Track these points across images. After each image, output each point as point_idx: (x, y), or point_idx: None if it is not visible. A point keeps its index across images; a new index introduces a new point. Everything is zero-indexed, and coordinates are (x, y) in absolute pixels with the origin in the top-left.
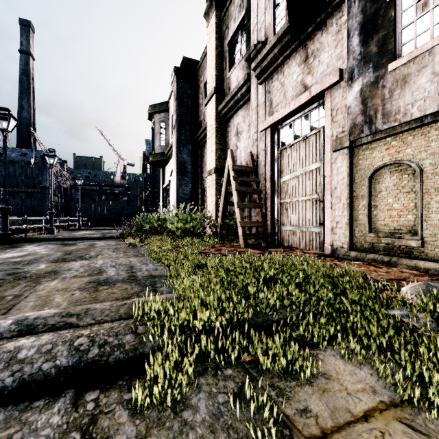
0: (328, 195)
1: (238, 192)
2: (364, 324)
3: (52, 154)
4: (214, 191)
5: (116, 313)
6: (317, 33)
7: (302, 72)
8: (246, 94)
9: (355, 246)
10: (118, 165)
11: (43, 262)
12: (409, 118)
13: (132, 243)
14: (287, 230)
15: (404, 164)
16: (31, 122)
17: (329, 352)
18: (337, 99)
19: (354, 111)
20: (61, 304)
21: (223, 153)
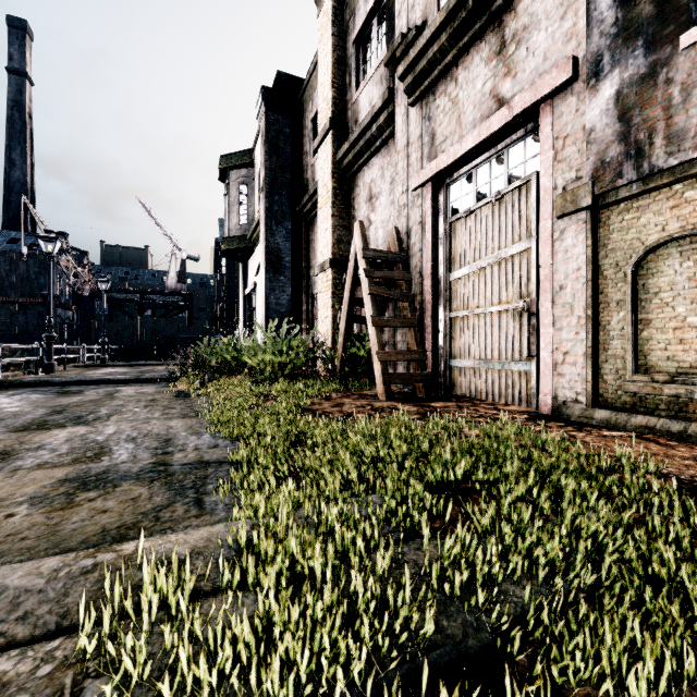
0: (546, 301)
1: (373, 298)
2: None
3: (51, 236)
4: (330, 298)
5: (55, 607)
6: None
7: (493, 74)
8: (387, 126)
9: (603, 399)
10: (172, 259)
11: None
12: None
13: (182, 391)
14: (463, 367)
15: None
16: (28, 187)
17: None
18: (566, 116)
19: (603, 136)
20: None
21: (346, 234)
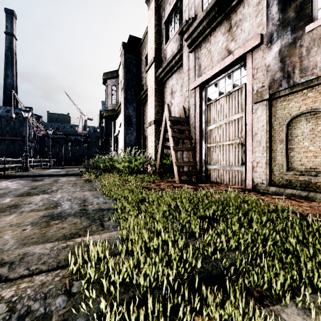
0: (249, 139)
1: (173, 138)
2: None
3: (27, 109)
4: (153, 138)
5: (55, 260)
6: (239, 7)
7: (226, 40)
8: (179, 61)
9: (273, 182)
10: (80, 119)
11: (9, 196)
12: None
13: (88, 179)
14: (213, 168)
15: (319, 112)
16: (14, 87)
17: (291, 308)
18: (258, 59)
19: (274, 68)
20: (8, 243)
21: (161, 109)
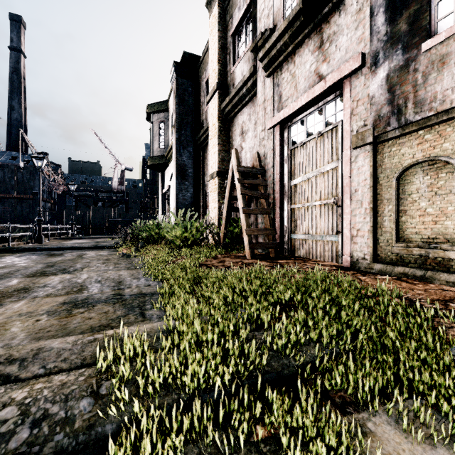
0: (347, 198)
1: (243, 196)
2: (424, 370)
3: (40, 156)
4: (217, 196)
5: (79, 356)
6: (334, 15)
7: (316, 60)
8: (252, 89)
9: (379, 257)
10: (115, 170)
11: (17, 276)
12: (449, 105)
13: (125, 254)
14: (299, 238)
15: (440, 162)
16: (22, 124)
17: (380, 416)
18: (358, 88)
19: (379, 101)
20: (16, 337)
21: (227, 155)
